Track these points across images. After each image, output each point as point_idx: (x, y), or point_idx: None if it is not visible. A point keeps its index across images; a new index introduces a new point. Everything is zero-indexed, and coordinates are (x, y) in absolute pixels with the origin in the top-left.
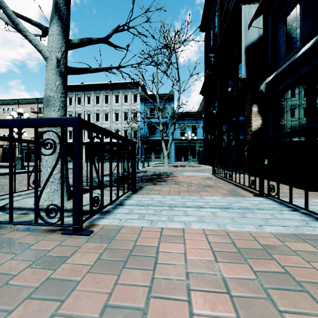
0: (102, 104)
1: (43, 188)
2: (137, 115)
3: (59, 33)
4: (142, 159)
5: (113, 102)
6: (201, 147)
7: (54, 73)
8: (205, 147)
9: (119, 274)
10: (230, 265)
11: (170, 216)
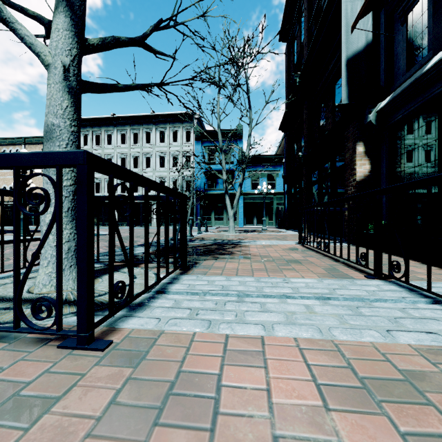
0: (141, 144)
1: (29, 270)
2: (191, 160)
3: (68, 27)
4: (198, 222)
5: (157, 141)
6: (281, 205)
7: (60, 88)
8: (287, 205)
9: (148, 435)
10: (351, 415)
11: (240, 314)
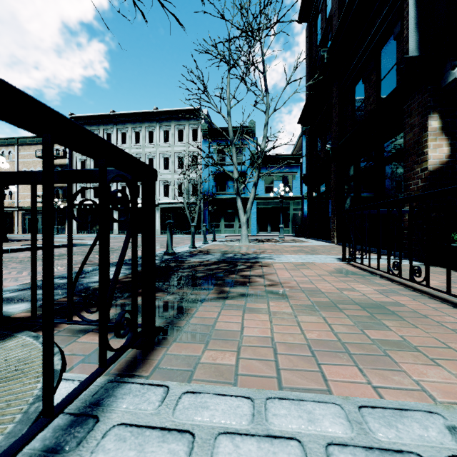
0: (143, 144)
1: None
2: (198, 161)
3: None
4: (203, 229)
5: (161, 141)
6: (298, 210)
7: None
8: (308, 210)
9: None
10: None
11: None
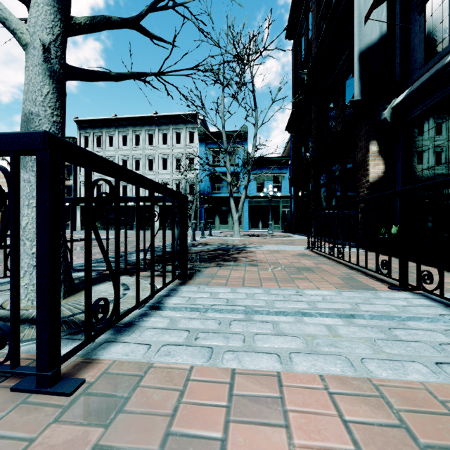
0: (143, 146)
1: None
2: (195, 162)
3: (49, 2)
4: (201, 226)
5: (160, 143)
6: (287, 208)
7: (40, 72)
8: (294, 208)
9: None
10: None
11: (248, 338)
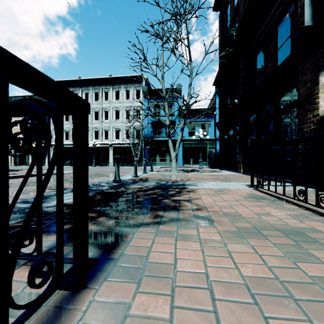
0: (101, 101)
1: None
2: (141, 113)
3: None
4: (144, 162)
5: (113, 99)
6: (212, 149)
7: None
8: (220, 148)
9: None
10: None
11: None
